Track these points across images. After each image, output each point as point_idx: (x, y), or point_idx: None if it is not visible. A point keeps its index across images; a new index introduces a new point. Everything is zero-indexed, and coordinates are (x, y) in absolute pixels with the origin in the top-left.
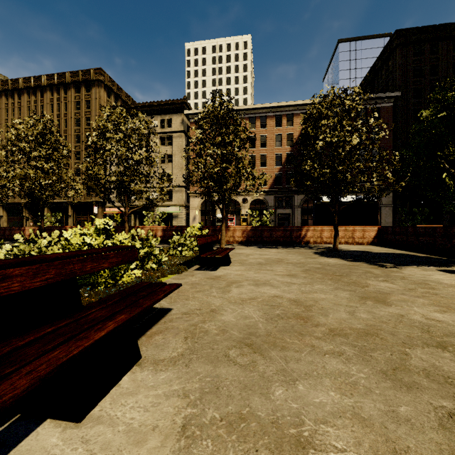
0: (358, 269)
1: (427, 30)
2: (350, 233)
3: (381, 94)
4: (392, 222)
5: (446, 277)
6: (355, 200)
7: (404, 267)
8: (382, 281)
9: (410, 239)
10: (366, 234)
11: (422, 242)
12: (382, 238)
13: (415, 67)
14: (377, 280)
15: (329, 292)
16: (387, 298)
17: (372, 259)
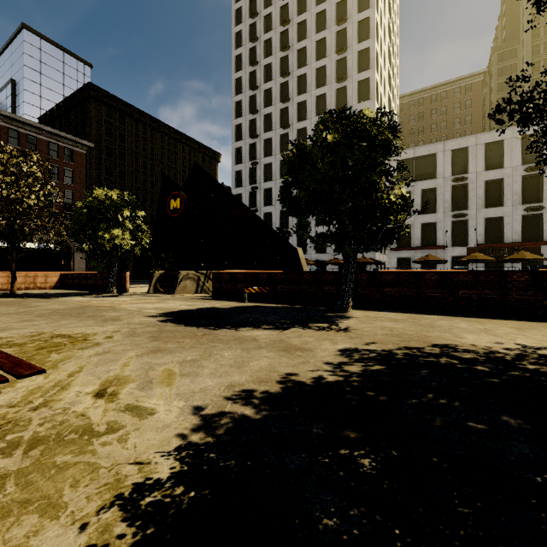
0: (29, 301)
1: (117, 100)
2: (32, 279)
3: (74, 137)
4: (87, 268)
5: (81, 299)
6: (34, 250)
7: (63, 298)
8: (42, 303)
9: (83, 282)
10: (49, 280)
11: (90, 283)
12: (65, 282)
13: (107, 127)
14: (39, 303)
15: (4, 308)
16: (39, 306)
17: (45, 296)
